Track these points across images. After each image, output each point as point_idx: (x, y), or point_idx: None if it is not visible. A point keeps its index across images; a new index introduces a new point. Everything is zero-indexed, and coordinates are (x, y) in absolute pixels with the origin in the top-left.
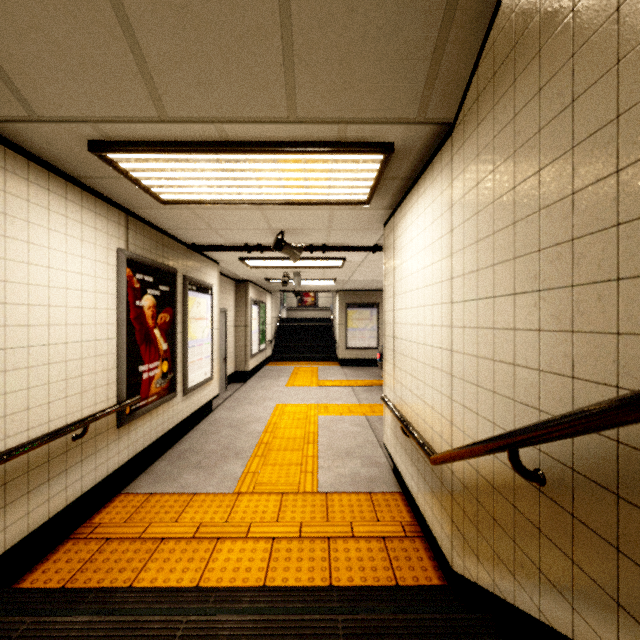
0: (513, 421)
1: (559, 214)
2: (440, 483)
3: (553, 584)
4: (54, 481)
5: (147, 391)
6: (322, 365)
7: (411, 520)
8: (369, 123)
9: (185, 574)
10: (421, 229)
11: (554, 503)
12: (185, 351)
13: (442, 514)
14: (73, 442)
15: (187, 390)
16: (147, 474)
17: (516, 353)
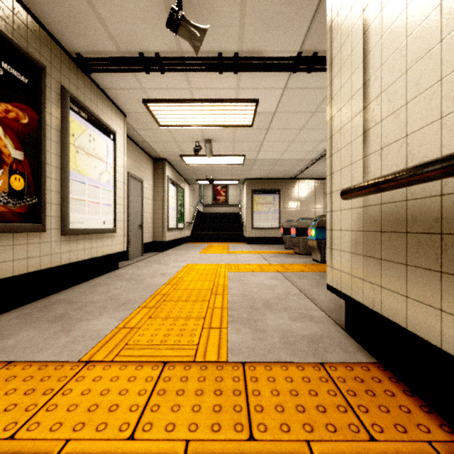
0: None
1: None
2: None
3: None
4: None
5: None
6: (232, 243)
7: (451, 437)
8: None
9: None
10: None
11: None
12: (65, 180)
13: None
14: None
15: (68, 229)
16: None
17: None
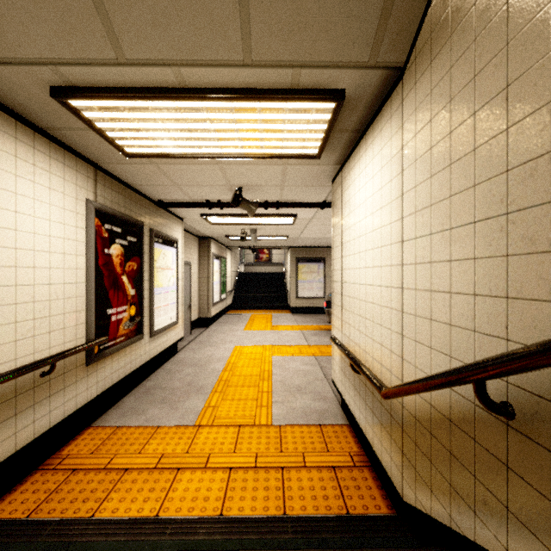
0: (474, 353)
1: (533, 127)
2: (390, 416)
3: (525, 525)
4: (21, 415)
5: (115, 332)
6: (275, 313)
7: (359, 450)
8: (322, 67)
9: (146, 504)
10: (369, 177)
11: (526, 438)
12: (152, 297)
13: (392, 446)
14: (41, 378)
15: (154, 332)
16: (115, 408)
17: (477, 282)
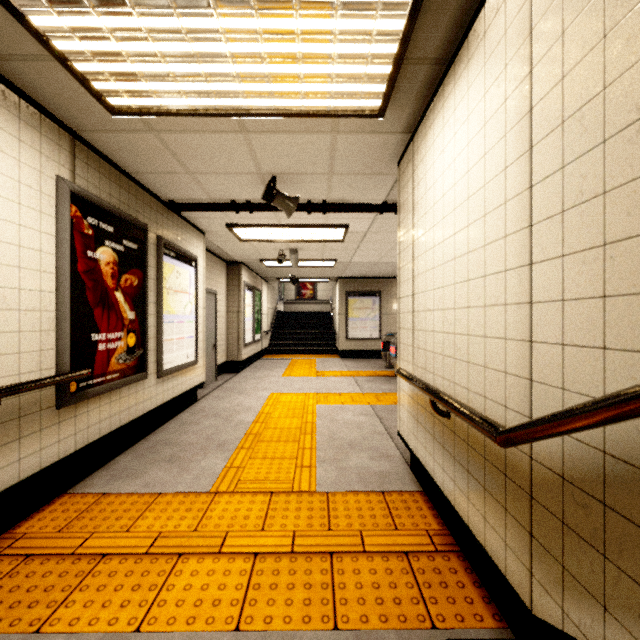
0: None
1: None
2: (503, 476)
3: None
4: None
5: (105, 366)
6: (321, 357)
7: (440, 528)
8: None
9: (123, 610)
10: (462, 120)
11: None
12: (160, 325)
13: (507, 524)
14: None
15: (163, 372)
16: (106, 469)
17: None
